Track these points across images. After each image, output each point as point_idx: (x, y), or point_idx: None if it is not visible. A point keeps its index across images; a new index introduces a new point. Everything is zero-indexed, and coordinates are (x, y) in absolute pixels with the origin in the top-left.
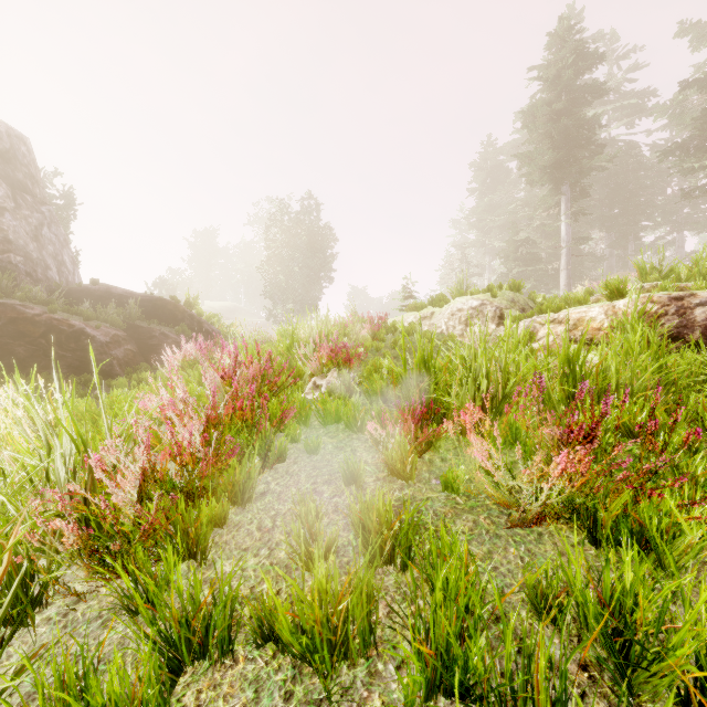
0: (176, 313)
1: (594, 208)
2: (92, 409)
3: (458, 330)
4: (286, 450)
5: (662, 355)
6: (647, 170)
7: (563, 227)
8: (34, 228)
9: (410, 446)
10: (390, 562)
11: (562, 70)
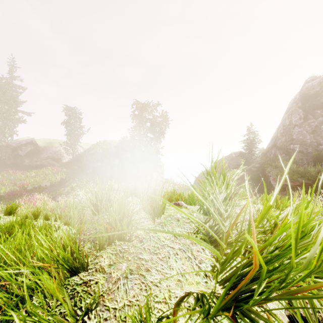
0: None
1: None
2: None
3: None
4: None
5: None
6: None
7: None
8: (314, 126)
9: None
10: None
11: None
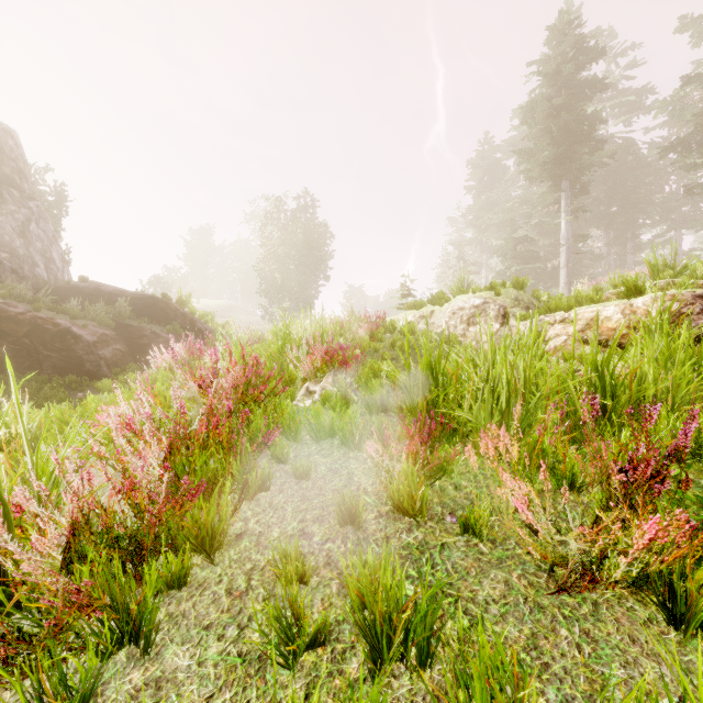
0: (168, 311)
1: (592, 206)
2: (64, 416)
3: (460, 330)
4: (270, 475)
5: (699, 360)
6: (646, 168)
7: (563, 224)
8: (21, 223)
9: (418, 473)
10: (401, 657)
11: (562, 64)
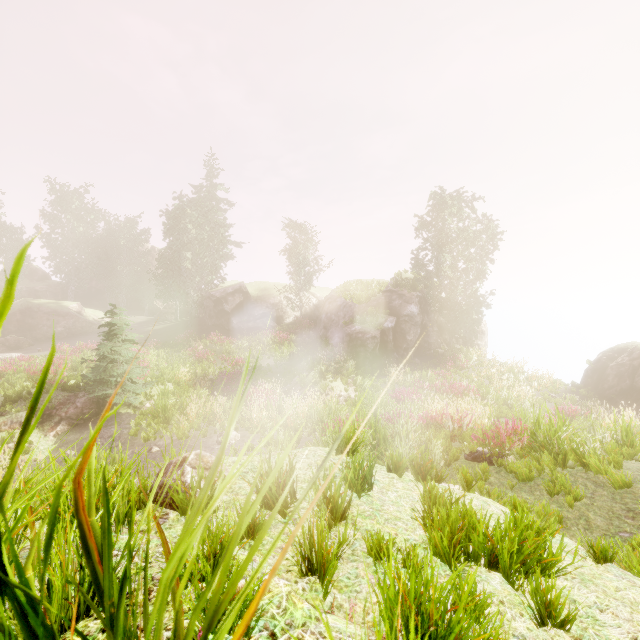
0: None
1: None
2: None
3: None
4: None
5: None
6: None
7: None
8: None
9: None
10: None
11: None
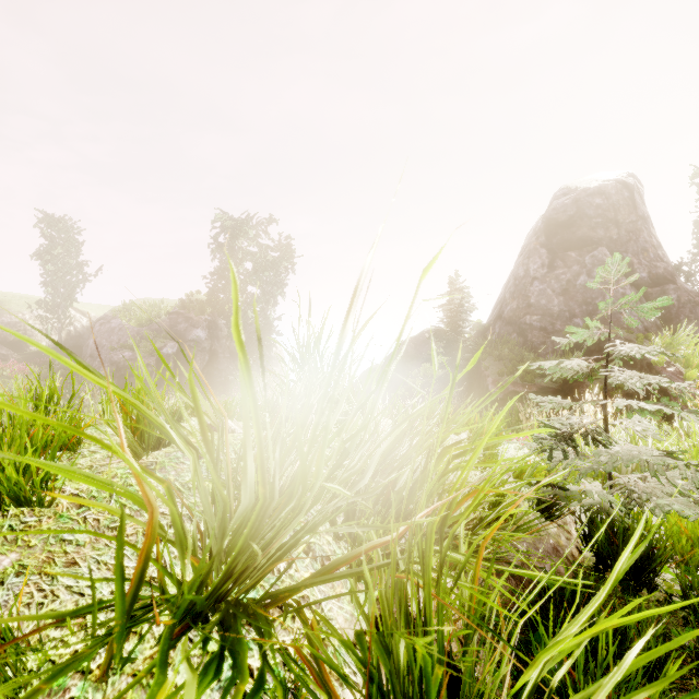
0: (636, 360)
1: None
2: None
3: None
4: None
5: None
6: None
7: None
8: (566, 282)
9: None
10: None
11: None
